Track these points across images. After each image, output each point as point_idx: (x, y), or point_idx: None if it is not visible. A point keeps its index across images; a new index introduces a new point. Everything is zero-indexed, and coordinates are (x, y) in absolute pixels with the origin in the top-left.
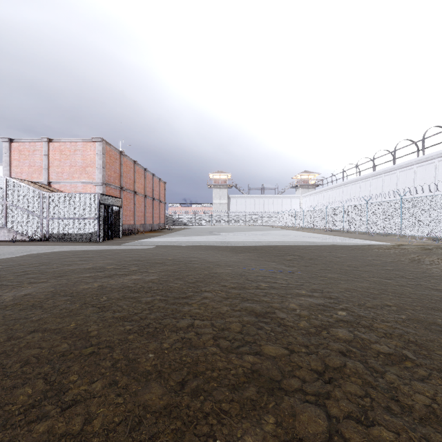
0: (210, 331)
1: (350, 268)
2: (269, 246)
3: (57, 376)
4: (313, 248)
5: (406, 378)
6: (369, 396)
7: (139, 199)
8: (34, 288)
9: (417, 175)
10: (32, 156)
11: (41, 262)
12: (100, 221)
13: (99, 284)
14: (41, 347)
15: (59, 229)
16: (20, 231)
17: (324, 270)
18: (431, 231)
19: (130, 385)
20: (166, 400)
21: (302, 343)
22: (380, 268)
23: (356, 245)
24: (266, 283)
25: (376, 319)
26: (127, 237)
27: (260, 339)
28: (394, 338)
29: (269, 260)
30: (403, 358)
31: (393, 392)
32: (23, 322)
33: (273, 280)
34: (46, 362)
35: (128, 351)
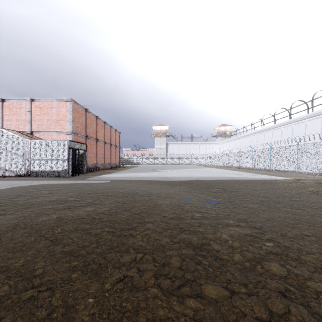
0: (151, 267)
1: (265, 199)
2: (198, 180)
3: None
4: (233, 182)
5: None
6: None
7: (100, 145)
8: None
9: (308, 127)
10: (19, 112)
11: (17, 194)
12: (69, 161)
13: (57, 215)
14: None
15: (38, 167)
16: (8, 168)
17: (244, 201)
18: (321, 168)
19: None
20: None
21: (241, 281)
22: (289, 199)
23: (265, 180)
24: (199, 213)
25: (301, 251)
26: (90, 173)
27: (200, 276)
28: None
29: (199, 192)
30: None
31: None
32: None
33: (205, 210)
34: None
35: (68, 295)
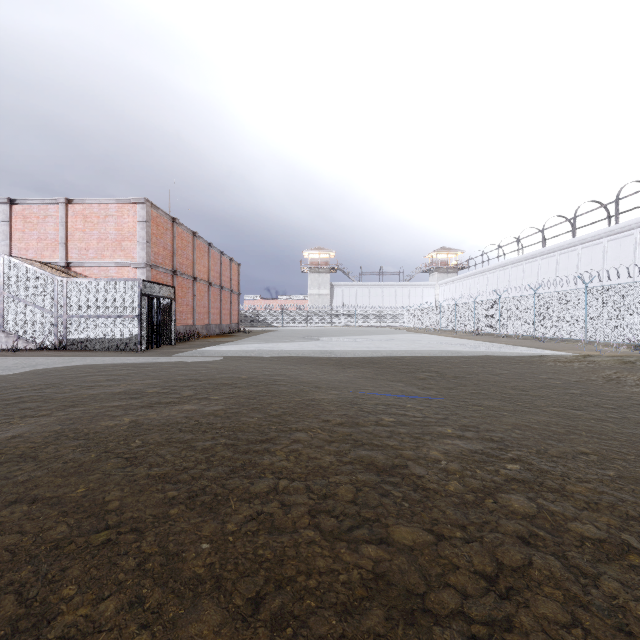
0: (304, 501)
1: (516, 391)
2: (392, 357)
3: (41, 587)
4: (458, 360)
5: (636, 587)
6: (580, 625)
7: (200, 289)
8: (29, 425)
9: (608, 253)
10: (43, 225)
11: (49, 382)
12: (142, 320)
13: (131, 418)
14: (22, 530)
15: (82, 332)
16: (24, 334)
17: (477, 394)
18: (631, 334)
19: (165, 605)
20: (226, 636)
21: (456, 521)
22: (562, 392)
23: (520, 356)
24: (390, 416)
25: (568, 477)
26: (182, 345)
27: (386, 514)
28: (603, 510)
29: (393, 379)
30: (624, 547)
31: (619, 616)
32: (1, 486)
33: (401, 411)
34: (26, 560)
35: (167, 539)
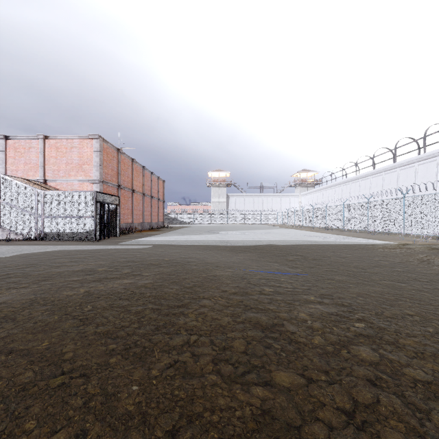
0: (209, 352)
1: (357, 269)
2: (270, 245)
3: (9, 422)
4: (316, 247)
5: None
6: None
7: (137, 198)
8: (11, 295)
9: (418, 173)
10: (28, 153)
11: (29, 263)
12: (96, 219)
13: (85, 289)
14: None
15: (54, 228)
16: (14, 229)
17: (330, 272)
18: (435, 229)
19: (103, 436)
20: None
21: (320, 367)
22: (390, 270)
23: (359, 244)
24: (270, 287)
25: (400, 333)
26: (124, 236)
27: (269, 362)
28: (428, 358)
29: (271, 261)
30: None
31: None
32: None
33: (277, 284)
34: None
35: (106, 382)
